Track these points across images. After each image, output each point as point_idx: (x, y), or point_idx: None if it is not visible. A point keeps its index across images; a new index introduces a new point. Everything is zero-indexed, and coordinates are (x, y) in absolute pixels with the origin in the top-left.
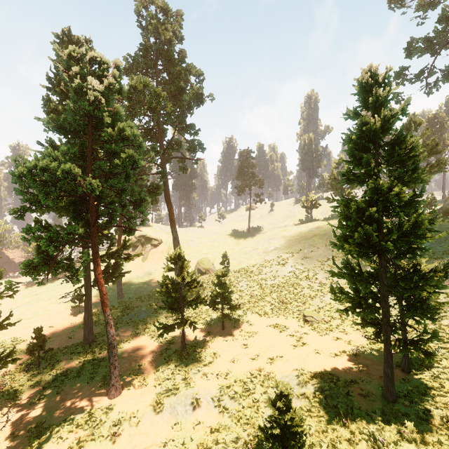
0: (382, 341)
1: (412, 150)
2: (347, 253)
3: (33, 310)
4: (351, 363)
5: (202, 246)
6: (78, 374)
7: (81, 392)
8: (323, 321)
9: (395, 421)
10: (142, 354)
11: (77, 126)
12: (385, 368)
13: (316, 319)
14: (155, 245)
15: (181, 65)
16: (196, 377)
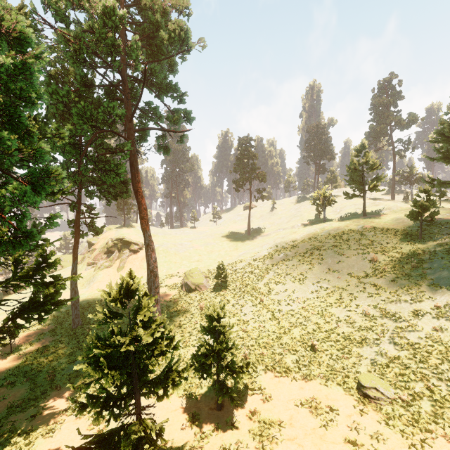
0: None
1: None
2: None
3: None
4: None
5: (193, 251)
6: None
7: None
8: (400, 400)
9: None
10: None
11: None
12: None
13: (386, 395)
14: (134, 251)
15: None
16: None
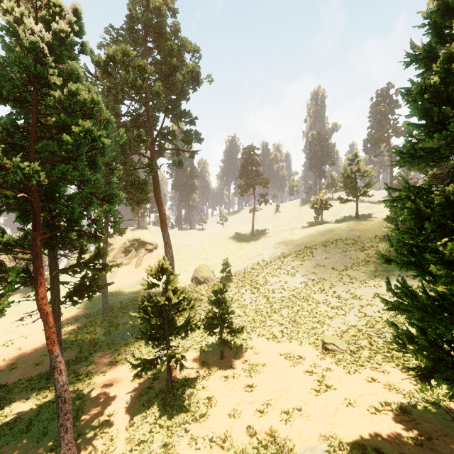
0: None
1: None
2: (416, 275)
3: (5, 325)
4: (402, 427)
5: (201, 251)
6: (29, 426)
7: None
8: (349, 351)
9: None
10: (116, 395)
11: (11, 88)
12: None
13: (340, 348)
14: (149, 250)
15: (174, 41)
16: (180, 442)
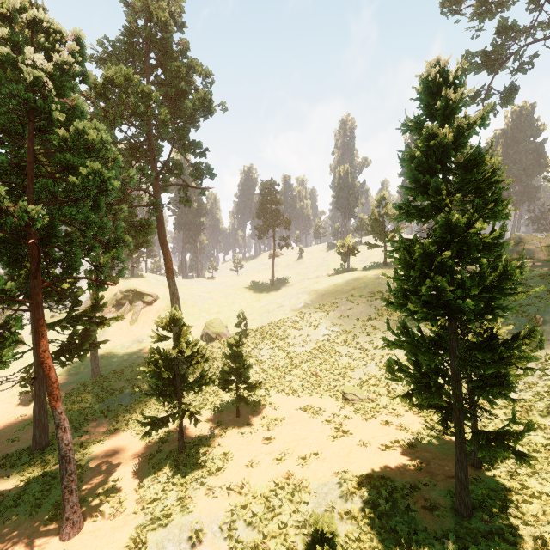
0: (455, 435)
1: (493, 175)
2: (407, 315)
3: None
4: (407, 458)
5: (212, 303)
6: (17, 501)
7: (17, 533)
8: (368, 399)
9: (475, 548)
10: (119, 462)
11: (7, 122)
12: (457, 471)
13: (359, 397)
14: (148, 303)
15: (182, 61)
16: (197, 494)
